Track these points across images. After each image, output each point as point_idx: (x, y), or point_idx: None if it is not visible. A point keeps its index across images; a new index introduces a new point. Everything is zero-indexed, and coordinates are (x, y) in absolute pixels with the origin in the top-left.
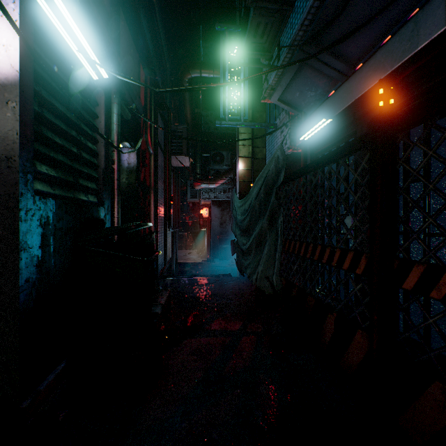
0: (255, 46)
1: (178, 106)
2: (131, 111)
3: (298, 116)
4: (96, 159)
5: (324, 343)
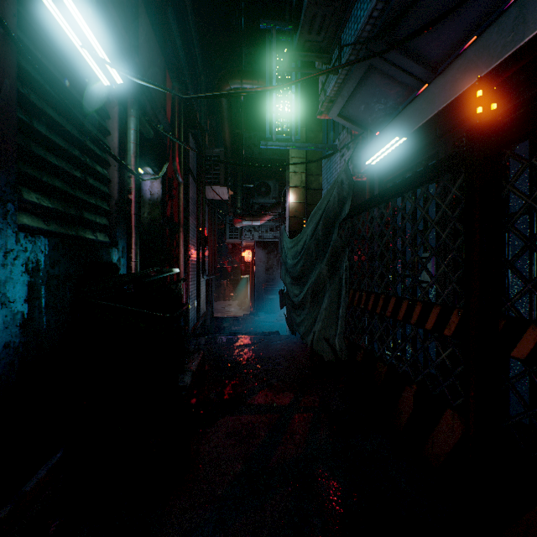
0: (310, 45)
1: (215, 127)
2: (154, 128)
3: (363, 135)
4: (107, 187)
5: (399, 423)
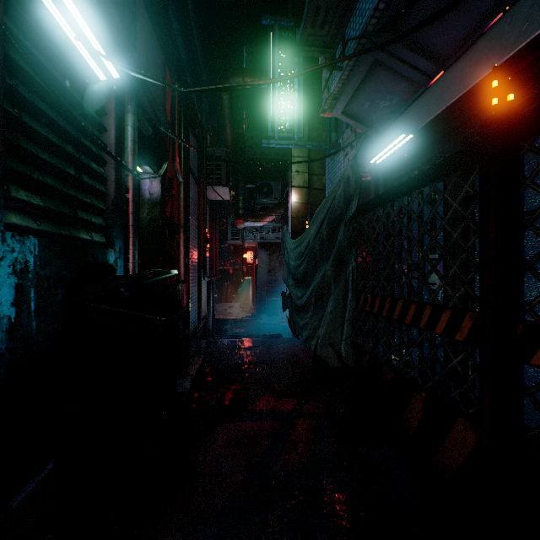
0: (313, 40)
1: (217, 127)
2: (153, 125)
3: (367, 133)
4: (104, 185)
5: (407, 431)
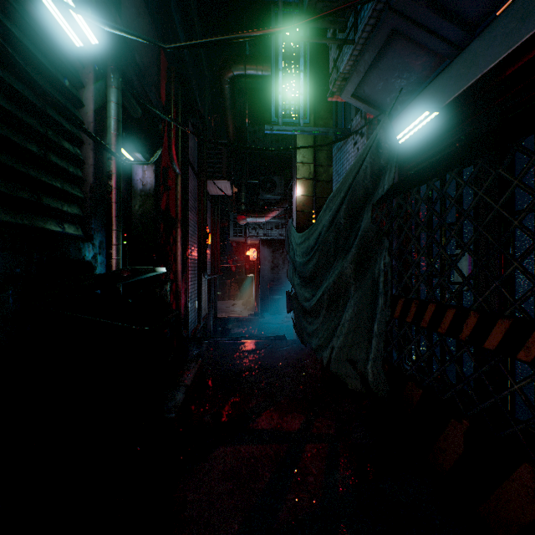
0: (322, 6)
1: (220, 125)
2: (144, 108)
3: (380, 118)
4: (80, 169)
5: (442, 465)
